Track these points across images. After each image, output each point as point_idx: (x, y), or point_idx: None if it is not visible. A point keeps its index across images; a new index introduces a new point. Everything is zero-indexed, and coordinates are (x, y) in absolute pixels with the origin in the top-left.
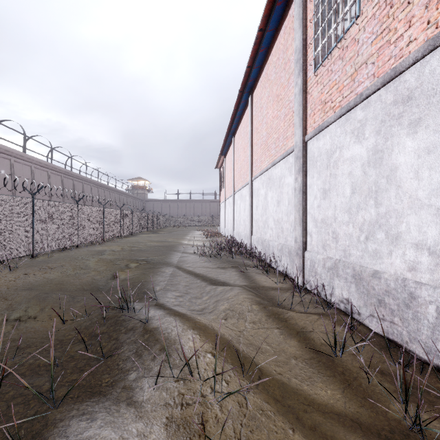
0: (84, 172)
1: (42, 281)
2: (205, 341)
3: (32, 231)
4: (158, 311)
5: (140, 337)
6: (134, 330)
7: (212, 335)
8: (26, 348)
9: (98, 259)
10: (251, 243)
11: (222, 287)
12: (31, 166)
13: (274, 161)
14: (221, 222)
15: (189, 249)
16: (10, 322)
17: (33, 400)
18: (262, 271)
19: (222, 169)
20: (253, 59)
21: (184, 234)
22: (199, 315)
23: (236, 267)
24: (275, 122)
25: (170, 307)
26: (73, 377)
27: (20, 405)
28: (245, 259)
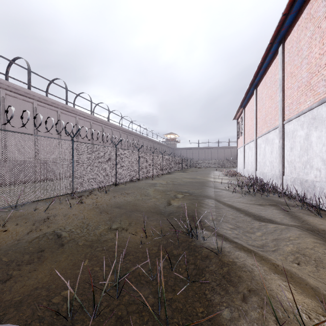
0: (138, 131)
1: (124, 202)
2: (304, 294)
3: (115, 168)
4: (224, 242)
5: (218, 268)
6: (209, 259)
7: (306, 287)
8: (126, 255)
9: (154, 189)
10: (283, 182)
11: (273, 225)
12: (111, 129)
13: (324, 99)
14: (239, 164)
15: (218, 185)
16: (112, 230)
17: (144, 312)
18: (310, 213)
19: (240, 119)
20: (290, 5)
21: (207, 173)
22: (262, 252)
23: (274, 205)
24: (325, 58)
25: (233, 240)
26: (169, 295)
27: (136, 314)
28: (279, 198)
